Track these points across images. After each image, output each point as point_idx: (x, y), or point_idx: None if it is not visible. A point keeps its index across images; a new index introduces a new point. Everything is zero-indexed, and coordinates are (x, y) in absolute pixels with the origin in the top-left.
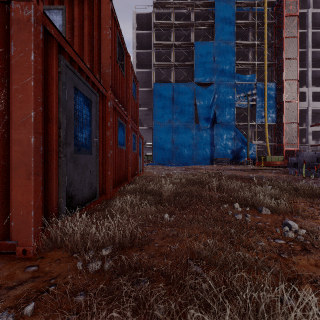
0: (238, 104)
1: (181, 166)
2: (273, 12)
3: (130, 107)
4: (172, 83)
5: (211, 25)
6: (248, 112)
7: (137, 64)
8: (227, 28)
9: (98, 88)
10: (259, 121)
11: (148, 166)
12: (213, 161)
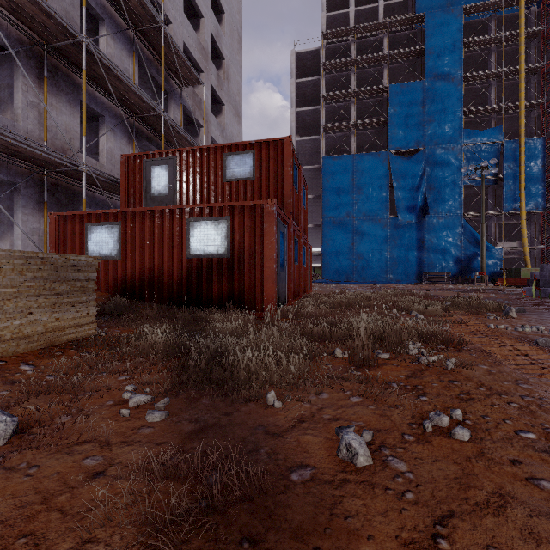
0: (468, 180)
1: (365, 284)
2: (540, 10)
3: (302, 220)
4: (353, 155)
5: (418, 53)
6: (482, 196)
7: (296, 128)
8: (447, 54)
9: (286, 221)
10: (509, 208)
11: (315, 284)
12: (422, 277)
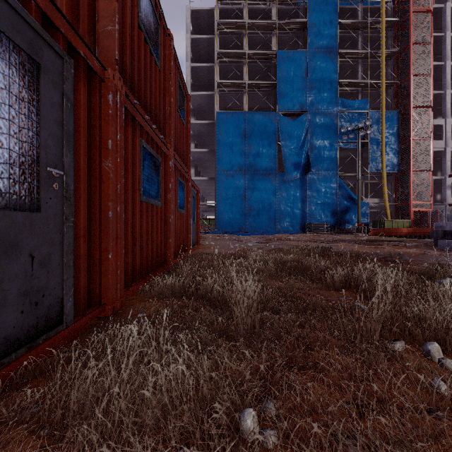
0: (342, 143)
1: (258, 235)
2: (394, 7)
3: (173, 130)
4: (245, 112)
5: (302, 26)
6: (358, 154)
7: (192, 85)
8: (326, 30)
9: (70, 43)
10: (373, 169)
11: (208, 236)
12: (305, 228)
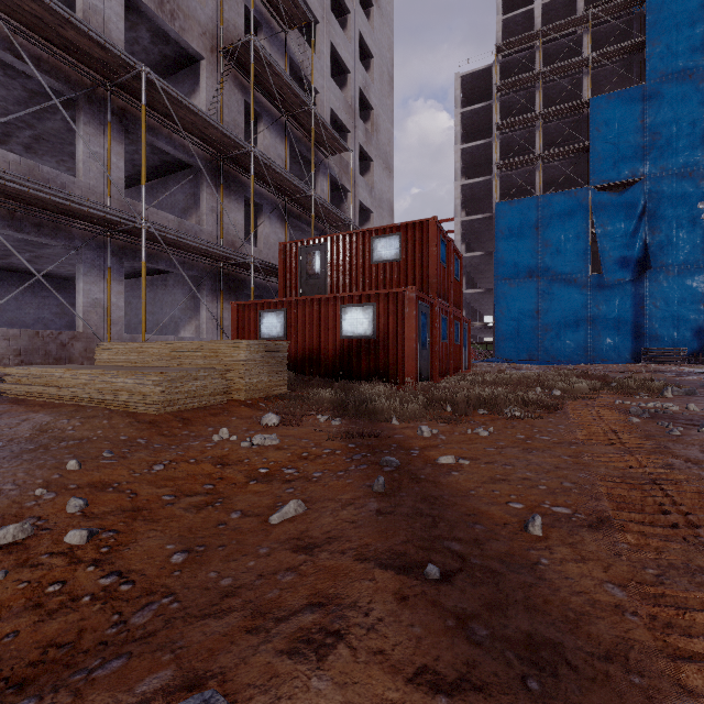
0: None
1: (551, 364)
2: None
3: (452, 295)
4: (537, 197)
5: (636, 47)
6: None
7: (462, 168)
8: (682, 42)
9: (430, 302)
10: None
11: (482, 364)
12: (640, 356)
